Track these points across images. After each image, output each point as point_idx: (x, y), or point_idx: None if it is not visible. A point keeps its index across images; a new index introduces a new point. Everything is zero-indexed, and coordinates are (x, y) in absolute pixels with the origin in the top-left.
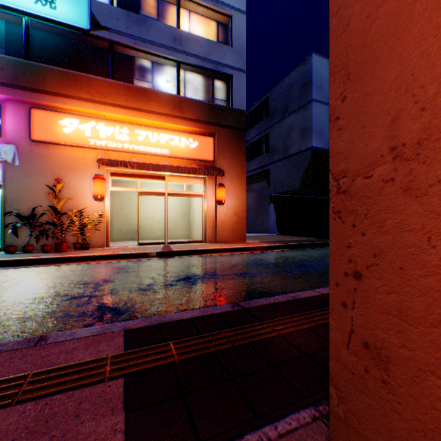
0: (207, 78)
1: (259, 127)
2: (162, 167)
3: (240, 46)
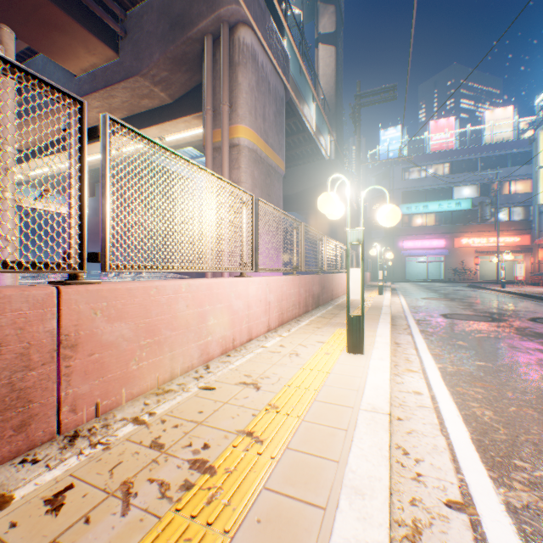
0: (524, 207)
1: None
2: (501, 252)
3: None
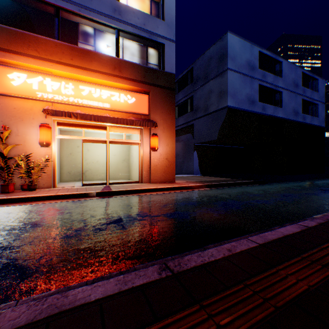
0: (143, 45)
1: (185, 91)
2: (103, 118)
3: (171, 20)
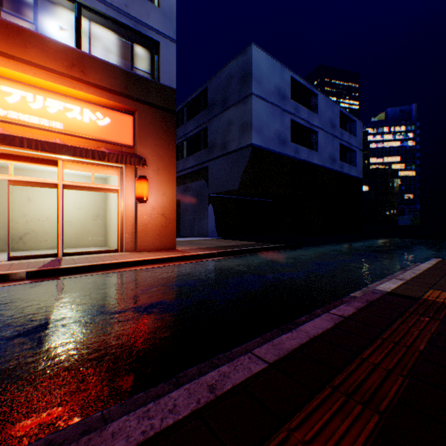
0: (125, 38)
1: (197, 119)
2: (47, 145)
3: (170, 9)
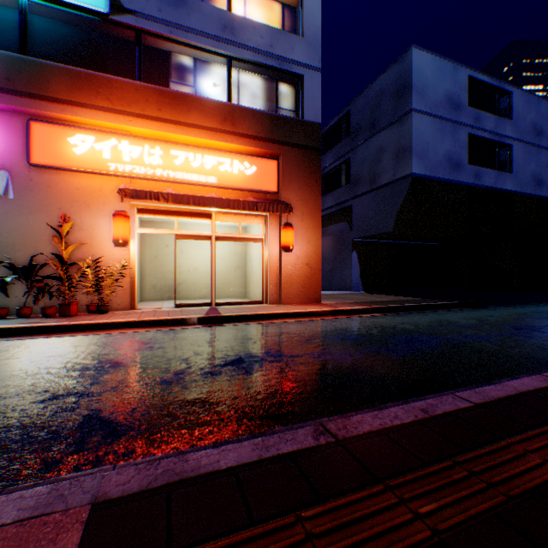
0: (268, 80)
1: (337, 150)
2: (207, 201)
3: (314, 35)
